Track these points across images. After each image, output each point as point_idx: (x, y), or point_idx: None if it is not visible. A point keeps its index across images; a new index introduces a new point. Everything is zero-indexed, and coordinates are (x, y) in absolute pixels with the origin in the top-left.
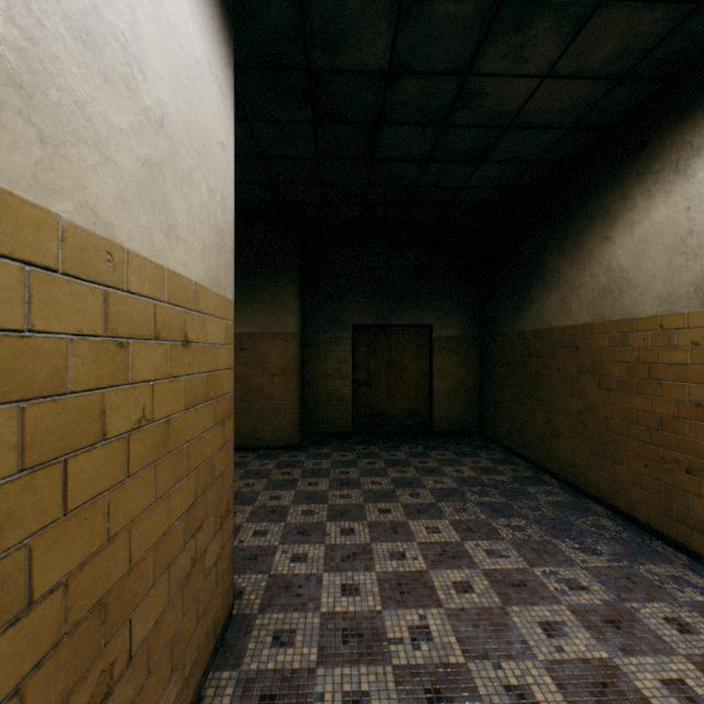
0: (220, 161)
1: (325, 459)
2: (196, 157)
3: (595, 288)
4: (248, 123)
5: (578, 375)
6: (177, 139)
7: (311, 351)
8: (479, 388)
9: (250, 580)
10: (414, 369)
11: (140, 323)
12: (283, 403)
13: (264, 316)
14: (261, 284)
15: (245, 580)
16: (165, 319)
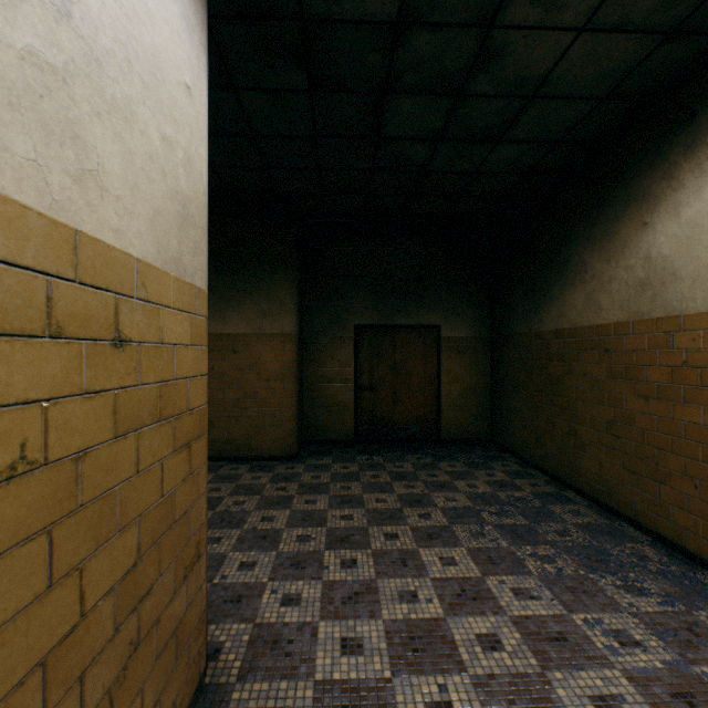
0: (183, 107)
1: (324, 471)
2: (139, 88)
3: (630, 282)
4: (234, 92)
5: (608, 380)
6: (101, 47)
7: (310, 353)
8: (490, 393)
9: (230, 631)
10: (420, 372)
11: (13, 310)
12: (279, 409)
13: (259, 315)
14: (255, 280)
15: (224, 631)
16: (75, 306)
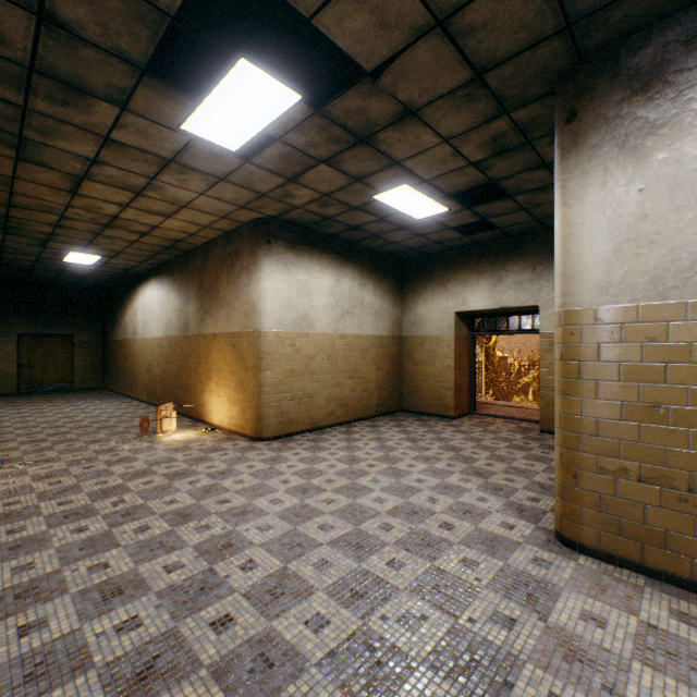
0: None
1: (0, 400)
2: None
3: (125, 328)
4: None
5: (122, 356)
6: None
7: None
8: (103, 366)
9: None
10: (63, 357)
11: None
12: None
13: None
14: None
15: None
16: None
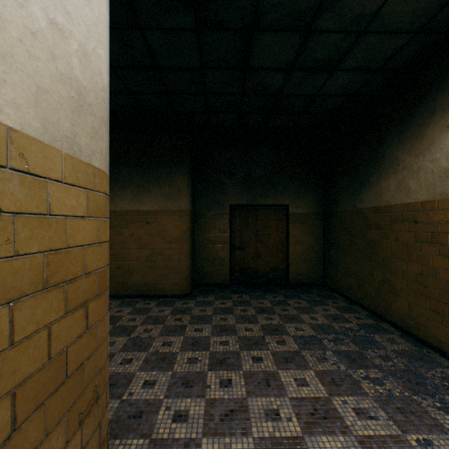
0: (78, 5)
1: (208, 306)
2: None
3: (436, 171)
4: (141, 32)
5: (417, 244)
6: None
7: (200, 224)
8: (323, 251)
9: (130, 447)
10: (275, 237)
11: None
12: (178, 262)
13: (164, 197)
14: (161, 174)
15: (126, 447)
16: None
